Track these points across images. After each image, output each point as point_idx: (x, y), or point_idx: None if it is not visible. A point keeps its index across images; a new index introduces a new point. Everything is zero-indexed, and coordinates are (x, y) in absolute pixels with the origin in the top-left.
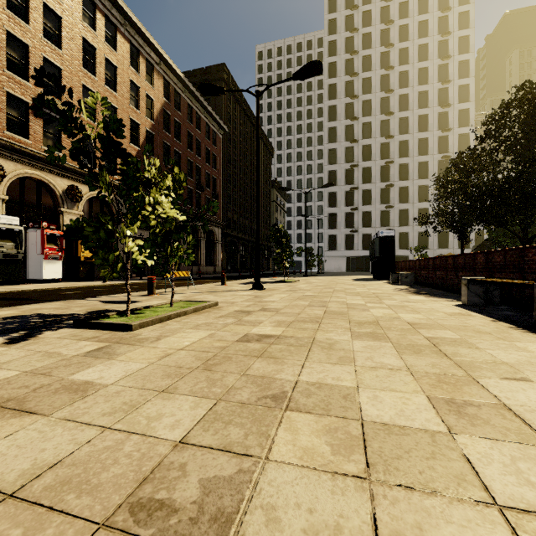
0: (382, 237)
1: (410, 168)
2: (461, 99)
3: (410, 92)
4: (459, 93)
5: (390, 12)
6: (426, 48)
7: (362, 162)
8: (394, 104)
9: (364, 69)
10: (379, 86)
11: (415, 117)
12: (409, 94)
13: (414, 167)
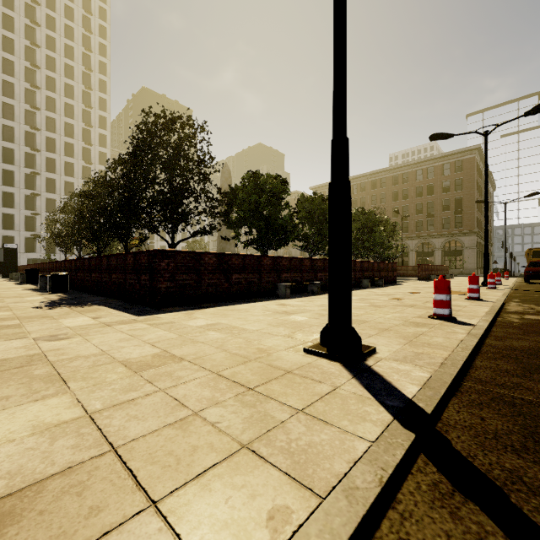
0: (7, 248)
1: (58, 184)
2: (101, 144)
3: (58, 119)
4: (100, 138)
5: (37, 36)
6: (73, 89)
7: (2, 163)
8: (42, 122)
9: (6, 71)
10: (24, 97)
11: (63, 142)
12: (57, 120)
13: (61, 184)
